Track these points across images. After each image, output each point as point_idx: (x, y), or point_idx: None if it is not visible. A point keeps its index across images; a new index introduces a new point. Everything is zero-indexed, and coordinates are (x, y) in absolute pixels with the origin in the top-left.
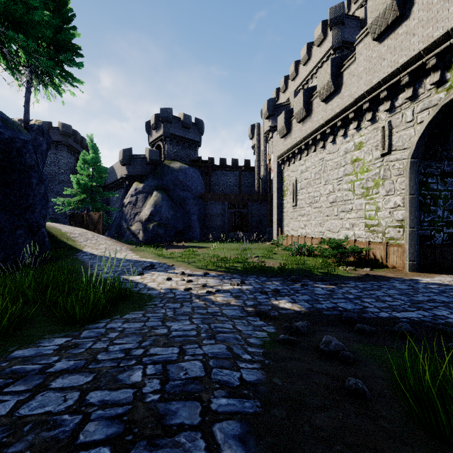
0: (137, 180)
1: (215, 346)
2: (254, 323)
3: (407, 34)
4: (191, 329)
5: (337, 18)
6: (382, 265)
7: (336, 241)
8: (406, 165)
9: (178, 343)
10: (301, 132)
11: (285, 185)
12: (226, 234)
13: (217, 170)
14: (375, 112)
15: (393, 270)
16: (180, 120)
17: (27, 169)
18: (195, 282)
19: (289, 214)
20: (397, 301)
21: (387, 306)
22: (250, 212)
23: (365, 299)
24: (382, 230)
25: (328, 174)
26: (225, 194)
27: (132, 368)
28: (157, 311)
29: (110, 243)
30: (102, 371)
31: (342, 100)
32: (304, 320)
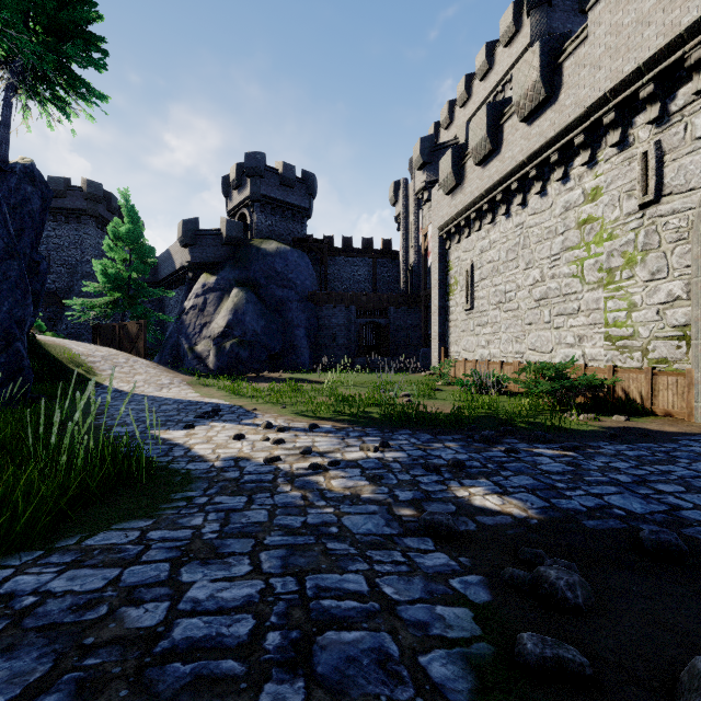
0: (207, 270)
1: None
2: (423, 560)
3: None
4: (242, 603)
5: None
6: (643, 410)
7: (554, 367)
8: (696, 220)
9: None
10: (483, 181)
11: (452, 274)
12: (353, 359)
13: (338, 257)
14: (627, 128)
15: (670, 420)
16: (278, 173)
17: None
18: (289, 443)
19: (460, 323)
20: None
21: None
22: (392, 323)
23: (659, 484)
24: (642, 345)
25: (532, 250)
26: (351, 293)
27: None
28: (184, 519)
29: (155, 372)
30: None
31: (562, 114)
32: (546, 547)
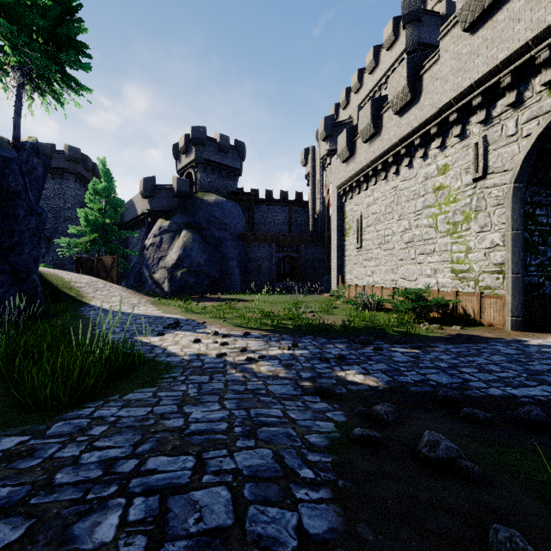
0: (162, 216)
1: (255, 452)
2: (313, 405)
3: (509, 20)
4: (220, 419)
5: (412, 14)
6: (475, 322)
7: (415, 291)
8: (508, 192)
9: (196, 447)
10: (368, 154)
11: (347, 221)
12: (274, 284)
13: (262, 205)
14: (465, 125)
15: (491, 329)
16: (216, 142)
17: (10, 196)
18: (231, 344)
19: (353, 258)
20: (508, 371)
21: (496, 379)
22: (303, 257)
23: (463, 368)
24: (475, 277)
25: (403, 207)
26: (272, 234)
27: (106, 505)
28: (175, 387)
29: (126, 294)
30: (50, 514)
31: (422, 111)
32: (383, 400)
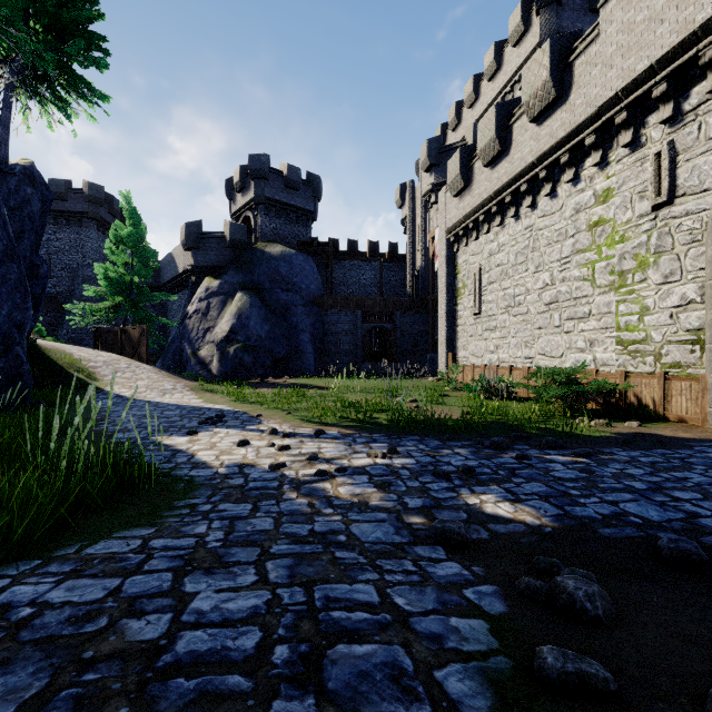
0: (211, 274)
1: None
2: (435, 570)
3: None
4: (248, 614)
5: None
6: (655, 415)
7: (565, 371)
8: (711, 222)
9: None
10: (491, 183)
11: (460, 278)
12: (359, 365)
13: (344, 260)
14: (639, 128)
15: (684, 426)
16: (283, 176)
17: None
18: (294, 449)
19: (468, 328)
20: None
21: None
22: (398, 328)
23: (675, 491)
24: (654, 350)
25: (542, 253)
26: (357, 297)
27: None
28: (187, 527)
29: (157, 377)
30: None
31: (572, 114)
32: (561, 556)
